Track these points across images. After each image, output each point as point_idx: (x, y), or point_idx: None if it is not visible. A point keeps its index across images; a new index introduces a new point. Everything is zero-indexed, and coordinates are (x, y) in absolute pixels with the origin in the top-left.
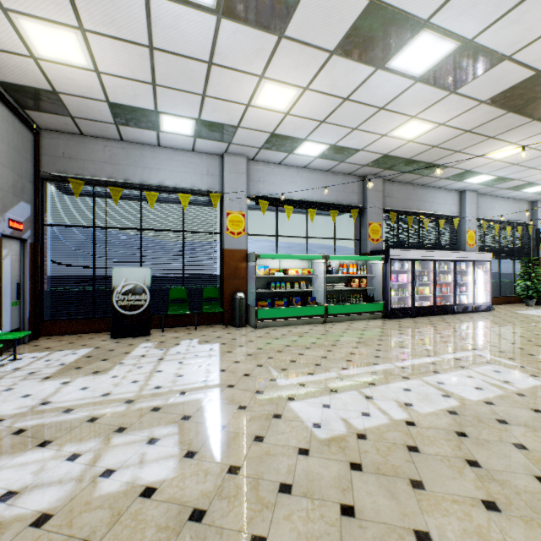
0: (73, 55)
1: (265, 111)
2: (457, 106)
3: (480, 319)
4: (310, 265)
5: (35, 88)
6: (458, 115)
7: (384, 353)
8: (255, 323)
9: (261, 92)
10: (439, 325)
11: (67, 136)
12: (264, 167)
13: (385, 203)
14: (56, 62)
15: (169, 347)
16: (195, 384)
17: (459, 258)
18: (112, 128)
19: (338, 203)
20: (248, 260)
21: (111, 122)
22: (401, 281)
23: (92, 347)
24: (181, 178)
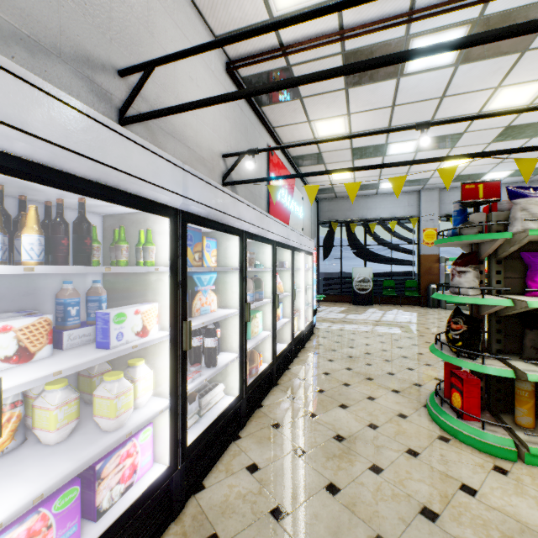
0: (346, 177)
1: None
2: None
3: None
4: None
5: (325, 188)
6: None
7: None
8: (444, 305)
9: (444, 164)
10: None
11: (329, 200)
12: (454, 192)
13: None
14: (338, 180)
15: (386, 311)
16: (404, 321)
17: None
18: None
19: None
20: (440, 262)
21: None
22: None
23: (346, 307)
24: (390, 211)
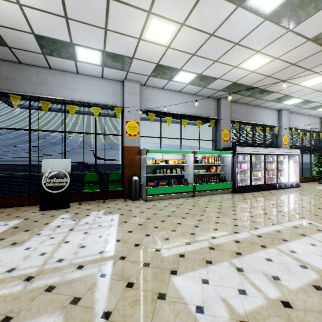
0: None
1: (152, 44)
2: (291, 42)
3: (295, 193)
4: (183, 157)
5: None
6: (289, 50)
7: (240, 222)
8: (146, 197)
9: (149, 27)
10: (271, 198)
11: (8, 63)
12: (152, 91)
13: (232, 116)
14: None
15: (81, 217)
16: (93, 256)
17: (280, 153)
18: (41, 57)
19: (201, 116)
20: (141, 154)
21: (39, 53)
22: (243, 168)
23: (22, 218)
24: (94, 96)
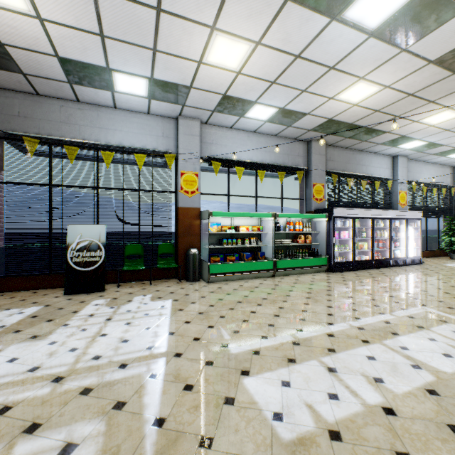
0: None
1: (217, 69)
2: (406, 66)
3: (415, 272)
4: (260, 222)
5: None
6: (405, 76)
7: (336, 310)
8: (208, 278)
9: (213, 47)
10: (381, 279)
11: (22, 95)
12: (216, 131)
13: (327, 166)
14: None
15: (120, 304)
16: (139, 352)
17: (394, 216)
18: (66, 87)
19: (285, 165)
20: (202, 218)
21: (64, 81)
22: (342, 237)
23: (42, 304)
24: (137, 139)
